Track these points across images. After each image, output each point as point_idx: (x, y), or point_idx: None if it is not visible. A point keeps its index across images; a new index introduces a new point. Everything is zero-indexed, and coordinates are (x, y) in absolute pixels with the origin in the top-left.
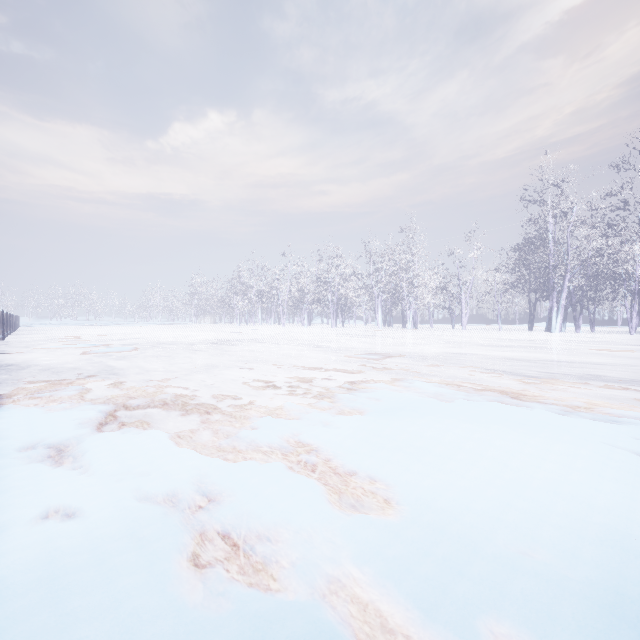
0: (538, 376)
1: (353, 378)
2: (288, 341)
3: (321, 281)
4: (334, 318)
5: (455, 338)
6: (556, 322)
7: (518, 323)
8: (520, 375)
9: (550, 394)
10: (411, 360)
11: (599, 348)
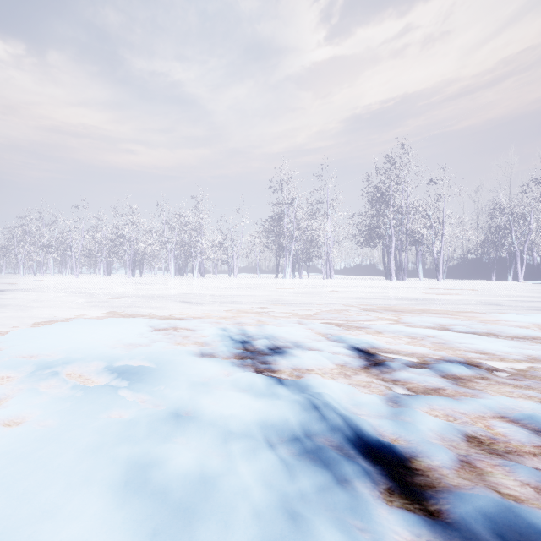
0: (204, 303)
1: (72, 312)
2: (60, 290)
3: (119, 235)
4: (130, 269)
5: (214, 284)
6: (288, 272)
7: (281, 273)
8: (195, 303)
9: (186, 311)
10: (144, 299)
11: (284, 287)
